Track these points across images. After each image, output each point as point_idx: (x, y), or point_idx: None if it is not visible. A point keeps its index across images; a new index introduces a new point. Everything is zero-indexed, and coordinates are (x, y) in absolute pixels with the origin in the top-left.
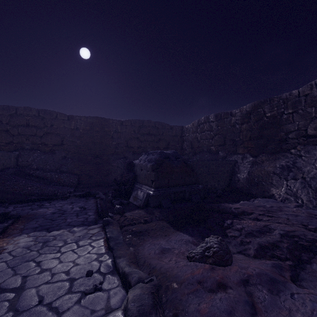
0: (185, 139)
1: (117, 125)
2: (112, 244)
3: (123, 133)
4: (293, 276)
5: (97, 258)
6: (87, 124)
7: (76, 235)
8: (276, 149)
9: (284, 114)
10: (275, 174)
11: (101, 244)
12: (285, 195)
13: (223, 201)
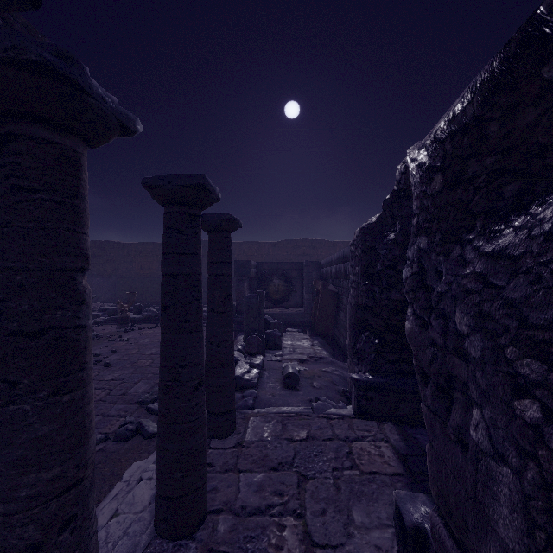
0: None
1: None
2: None
3: None
4: None
5: None
6: None
7: None
8: None
9: None
10: None
11: None
12: None
13: None
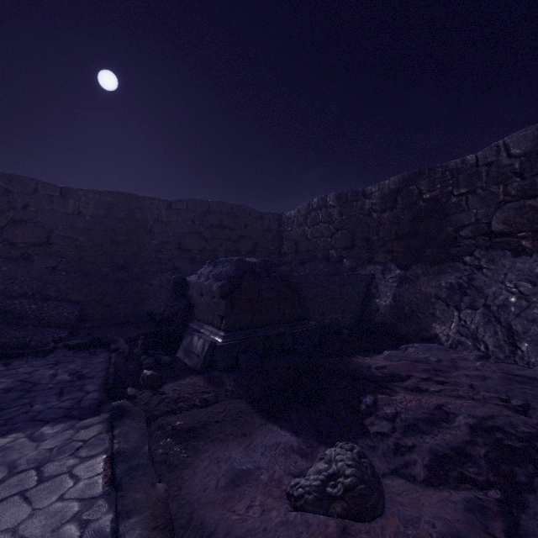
0: (286, 237)
1: (160, 208)
2: (121, 472)
3: (172, 224)
4: (509, 530)
5: (78, 513)
6: (101, 206)
7: (43, 446)
8: (439, 256)
9: (452, 196)
10: (439, 298)
11: (96, 471)
12: (456, 336)
13: (353, 351)
